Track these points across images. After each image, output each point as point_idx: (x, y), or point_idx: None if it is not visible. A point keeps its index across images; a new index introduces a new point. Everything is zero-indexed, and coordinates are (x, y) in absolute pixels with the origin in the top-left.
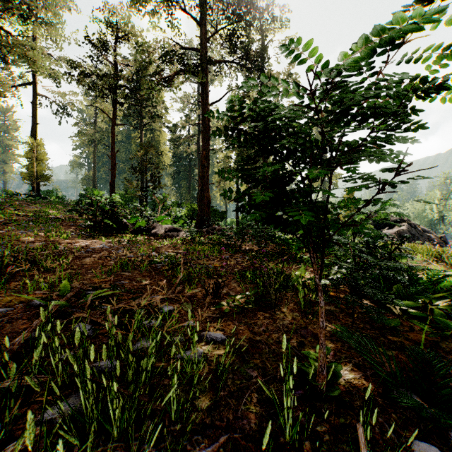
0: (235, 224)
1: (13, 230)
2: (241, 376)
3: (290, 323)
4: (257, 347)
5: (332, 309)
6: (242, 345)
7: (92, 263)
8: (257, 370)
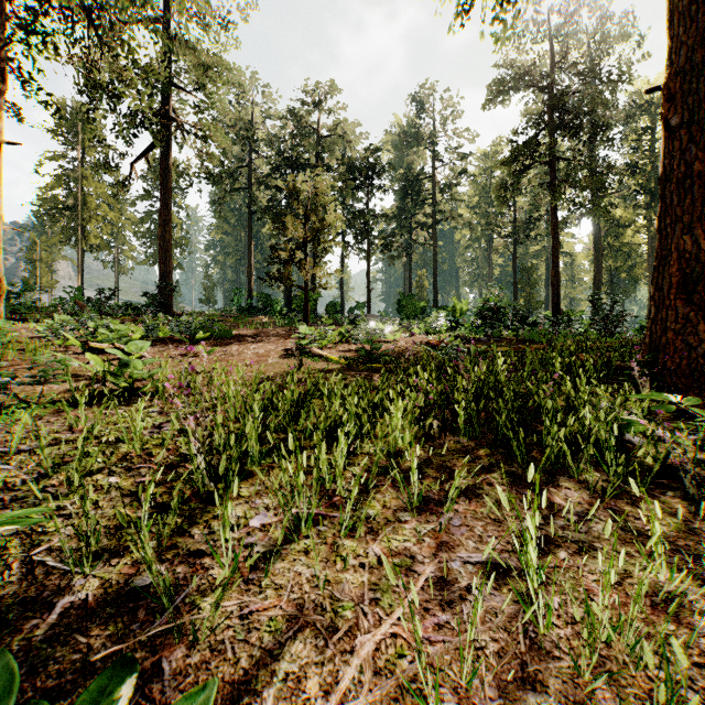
0: None
1: None
2: None
3: None
4: None
5: None
6: None
7: None
8: None
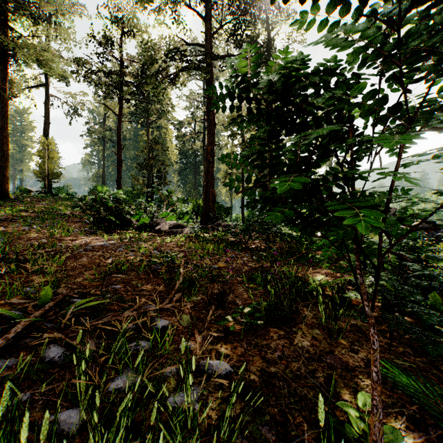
0: (240, 219)
1: (18, 227)
2: (254, 438)
3: (311, 344)
4: (272, 384)
5: (359, 324)
6: (253, 380)
7: (87, 263)
8: (275, 427)
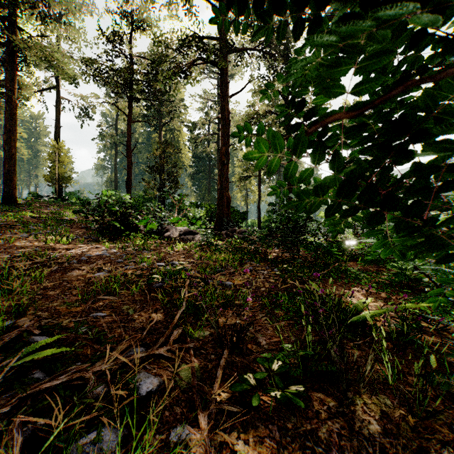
0: (256, 225)
1: (15, 233)
2: None
3: (383, 430)
4: None
5: None
6: None
7: (75, 279)
8: None
